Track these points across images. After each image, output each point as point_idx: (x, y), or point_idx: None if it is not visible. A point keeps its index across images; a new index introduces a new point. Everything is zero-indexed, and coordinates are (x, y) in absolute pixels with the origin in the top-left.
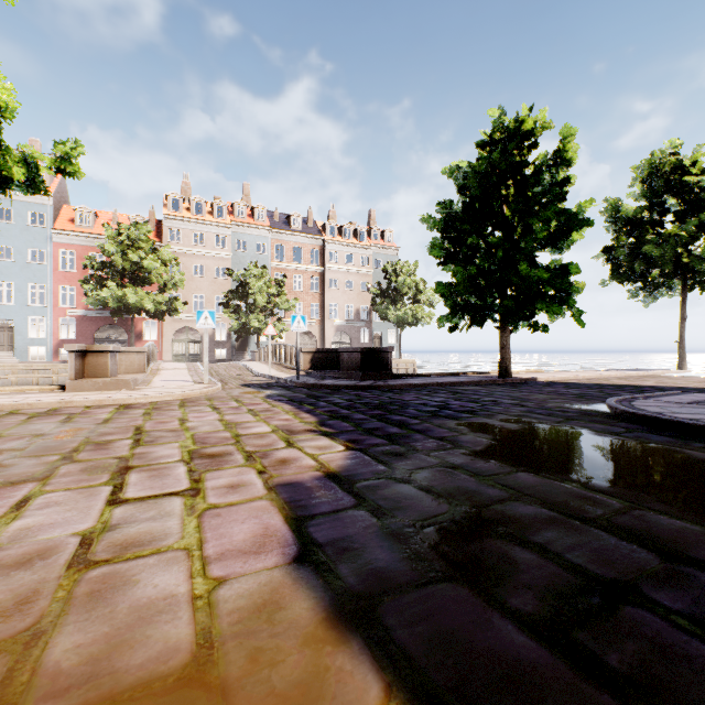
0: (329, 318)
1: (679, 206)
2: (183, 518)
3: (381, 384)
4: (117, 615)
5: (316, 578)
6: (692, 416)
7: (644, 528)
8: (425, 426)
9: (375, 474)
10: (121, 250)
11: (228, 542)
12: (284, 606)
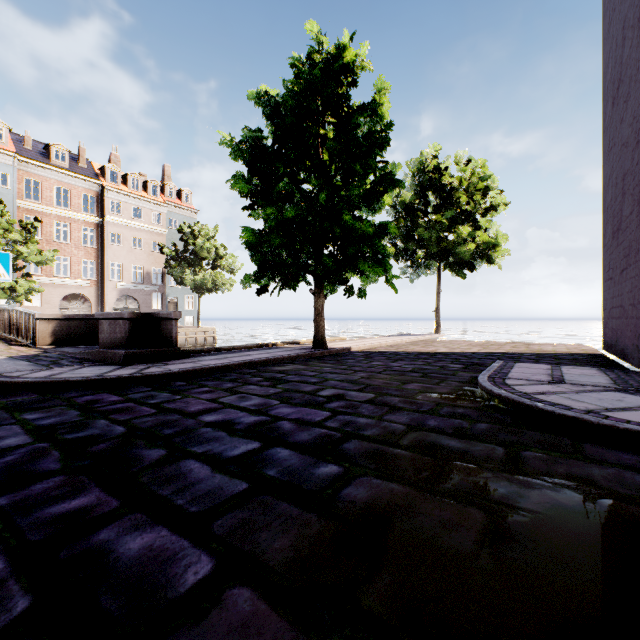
0: (110, 280)
1: (436, 201)
2: None
3: (153, 374)
4: None
5: None
6: None
7: None
8: (240, 635)
9: None
10: None
11: None
12: None
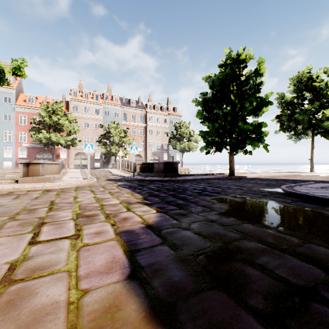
0: (149, 148)
1: (310, 96)
2: (69, 252)
3: (173, 179)
4: (21, 316)
5: (140, 289)
6: (323, 194)
7: (313, 254)
8: (196, 200)
9: (171, 225)
10: (49, 115)
11: (92, 266)
12: (121, 308)
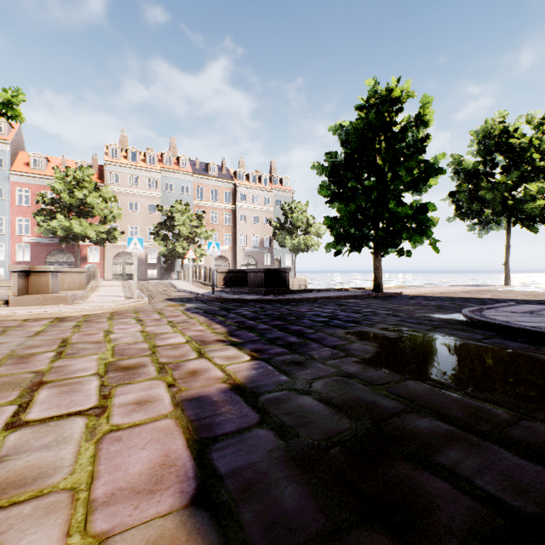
0: (240, 246)
1: (505, 162)
2: (80, 444)
3: (281, 298)
4: None
5: (215, 529)
6: (534, 324)
7: (539, 442)
8: (319, 335)
9: (277, 385)
10: (68, 189)
11: (122, 477)
12: None
